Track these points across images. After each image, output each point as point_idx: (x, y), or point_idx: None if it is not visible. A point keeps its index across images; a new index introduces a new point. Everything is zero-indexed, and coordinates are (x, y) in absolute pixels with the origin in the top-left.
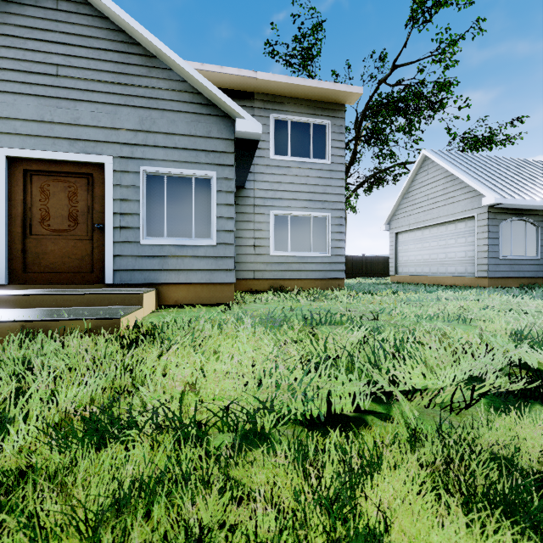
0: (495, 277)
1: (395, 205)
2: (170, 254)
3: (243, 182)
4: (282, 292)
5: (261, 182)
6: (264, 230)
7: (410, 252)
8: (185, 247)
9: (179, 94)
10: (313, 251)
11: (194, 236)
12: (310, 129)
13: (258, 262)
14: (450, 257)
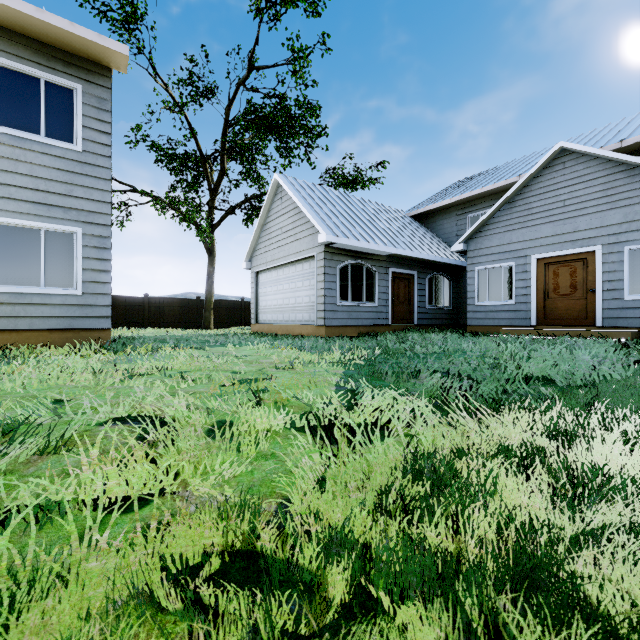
0: (332, 325)
1: (254, 238)
2: None
3: None
4: None
5: None
6: None
7: (268, 296)
8: None
9: None
10: (47, 286)
11: None
12: (41, 88)
13: None
14: (298, 302)
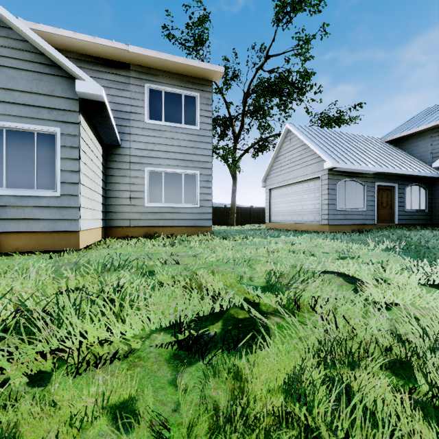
0: (333, 224)
1: (269, 167)
2: (9, 204)
3: (117, 142)
4: (152, 238)
5: (137, 142)
6: (139, 184)
7: (279, 204)
8: (26, 197)
9: (20, 53)
10: (184, 203)
11: (37, 187)
12: (182, 99)
13: (134, 212)
14: (304, 208)
